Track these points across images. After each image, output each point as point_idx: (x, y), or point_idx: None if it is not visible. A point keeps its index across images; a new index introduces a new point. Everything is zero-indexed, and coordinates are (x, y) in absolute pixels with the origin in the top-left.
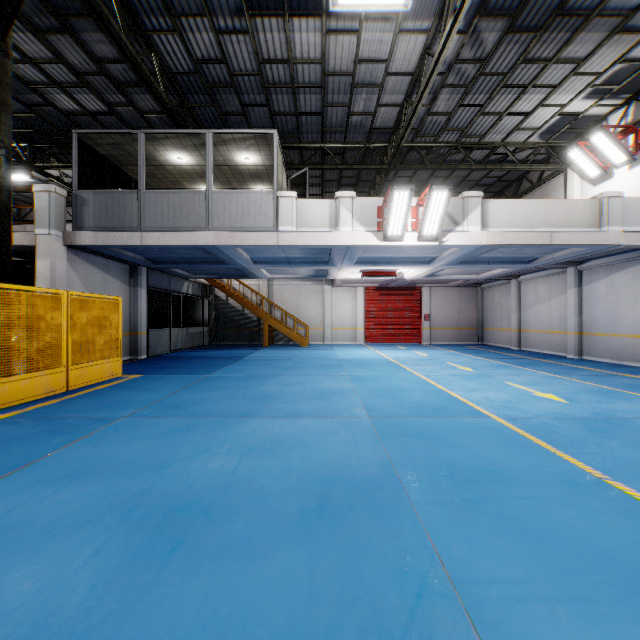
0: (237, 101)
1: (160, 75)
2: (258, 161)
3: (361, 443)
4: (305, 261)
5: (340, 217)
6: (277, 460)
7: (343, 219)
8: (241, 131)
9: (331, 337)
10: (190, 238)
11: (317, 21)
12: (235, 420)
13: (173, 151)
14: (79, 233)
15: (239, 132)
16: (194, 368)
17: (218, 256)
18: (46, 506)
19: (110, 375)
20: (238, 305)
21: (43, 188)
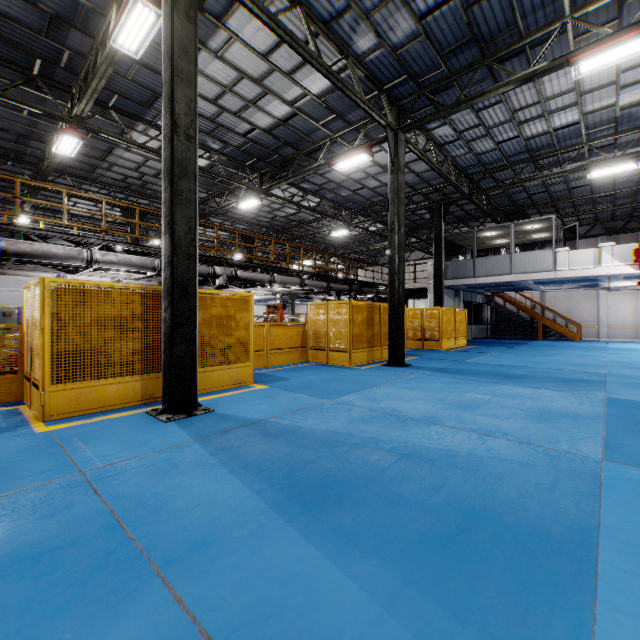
0: (525, 194)
1: (485, 202)
2: (540, 226)
3: (596, 362)
4: (575, 280)
5: (601, 259)
6: (561, 361)
7: (603, 259)
8: (531, 220)
9: (606, 335)
10: (501, 279)
11: (582, 161)
12: (540, 356)
13: (487, 232)
14: (445, 281)
15: (530, 220)
16: (500, 345)
17: (513, 284)
18: (501, 359)
19: (463, 344)
20: (513, 309)
21: (432, 264)
